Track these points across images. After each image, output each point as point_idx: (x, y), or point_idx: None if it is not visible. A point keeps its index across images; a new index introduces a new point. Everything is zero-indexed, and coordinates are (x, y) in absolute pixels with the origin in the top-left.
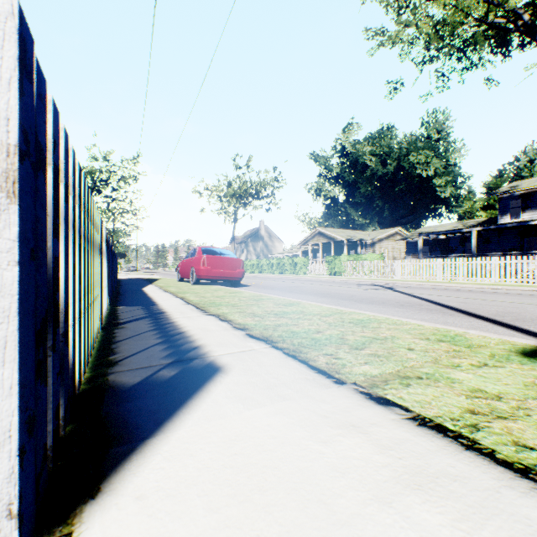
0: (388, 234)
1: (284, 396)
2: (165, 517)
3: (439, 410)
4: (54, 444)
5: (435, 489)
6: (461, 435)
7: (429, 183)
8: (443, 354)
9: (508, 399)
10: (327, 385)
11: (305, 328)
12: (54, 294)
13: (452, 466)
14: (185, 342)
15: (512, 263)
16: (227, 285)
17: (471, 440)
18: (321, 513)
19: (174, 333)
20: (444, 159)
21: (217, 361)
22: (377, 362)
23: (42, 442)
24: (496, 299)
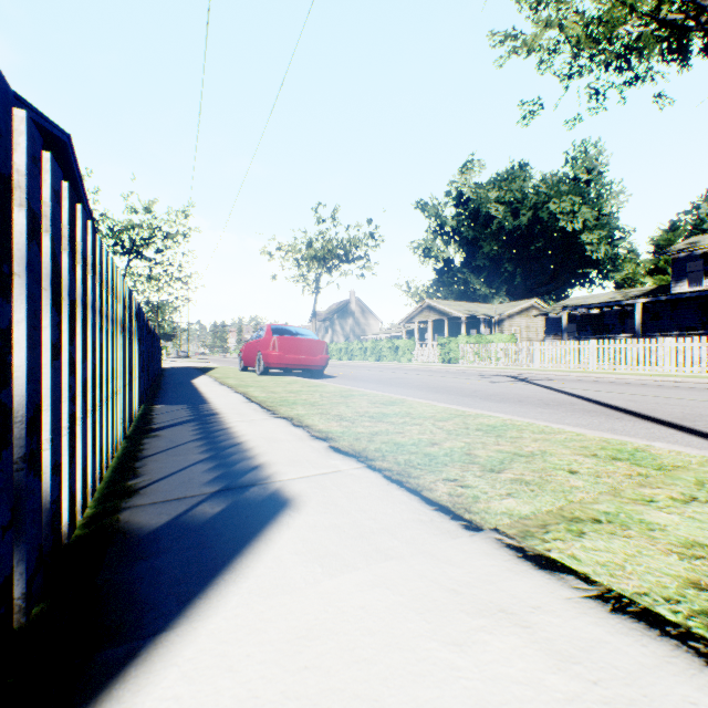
0: (520, 308)
1: (386, 551)
2: None
3: (641, 582)
4: None
5: None
6: (692, 632)
7: (576, 239)
8: (624, 480)
9: None
10: (453, 532)
11: (414, 438)
12: None
13: (694, 704)
14: (240, 459)
15: (694, 346)
16: (306, 376)
17: None
18: None
19: (226, 445)
20: (596, 208)
21: (285, 489)
22: (527, 492)
23: None
24: (677, 397)
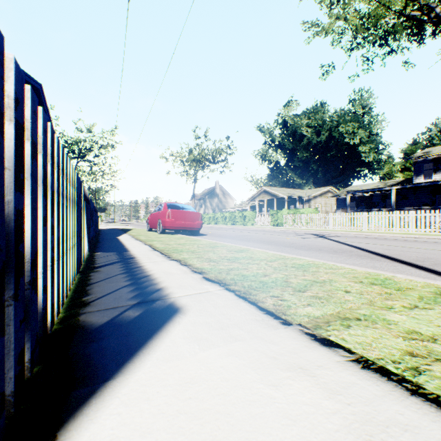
0: (321, 192)
1: (236, 337)
2: None
3: (380, 352)
4: (17, 389)
5: (387, 440)
6: (405, 378)
7: (355, 150)
8: (377, 296)
9: None
10: (275, 326)
11: (254, 272)
12: (17, 245)
13: (401, 414)
14: (149, 285)
15: (426, 215)
16: (188, 234)
17: (414, 384)
18: None
19: (140, 276)
20: (368, 130)
21: (177, 302)
22: (319, 303)
23: None
24: (415, 247)
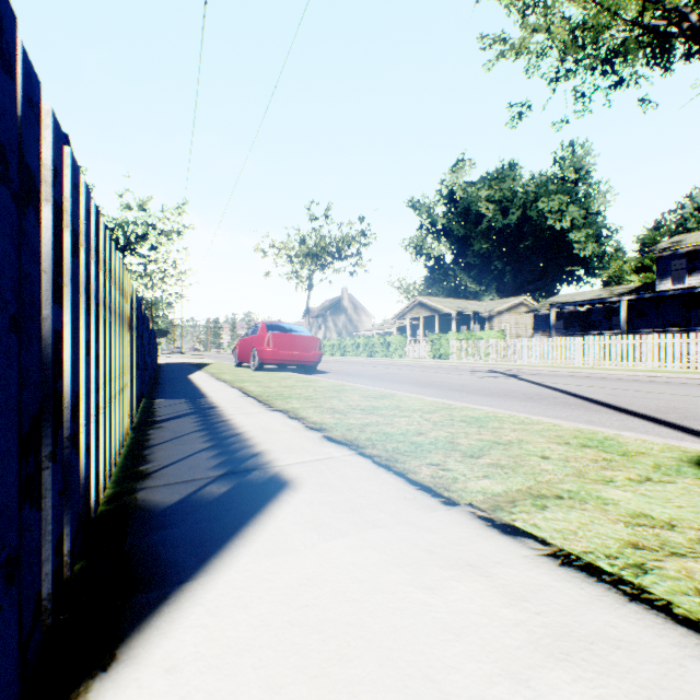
0: (510, 305)
1: (374, 522)
2: (205, 699)
3: (588, 543)
4: (55, 590)
5: (590, 660)
6: (623, 579)
7: (564, 238)
8: (589, 464)
9: (684, 528)
10: (433, 507)
11: (402, 428)
12: (55, 381)
13: (613, 626)
14: (241, 447)
15: (675, 342)
16: (299, 372)
17: (636, 586)
18: (428, 696)
19: (227, 435)
20: (584, 207)
21: (284, 473)
22: (501, 474)
23: (33, 590)
24: (655, 391)
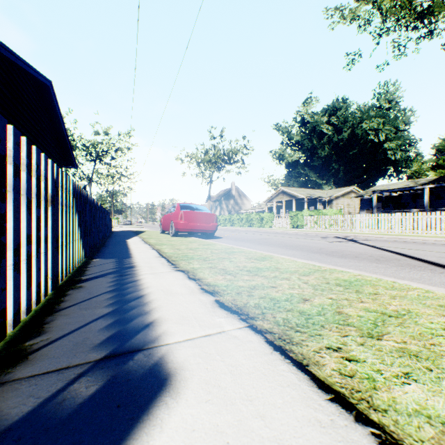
0: (343, 192)
1: None
2: None
3: None
4: None
5: None
6: None
7: (380, 147)
8: None
9: None
10: None
11: (286, 293)
12: None
13: None
14: (137, 314)
15: None
16: (202, 237)
17: None
18: None
19: (130, 297)
20: (394, 126)
21: (169, 357)
22: (425, 373)
23: None
24: None
